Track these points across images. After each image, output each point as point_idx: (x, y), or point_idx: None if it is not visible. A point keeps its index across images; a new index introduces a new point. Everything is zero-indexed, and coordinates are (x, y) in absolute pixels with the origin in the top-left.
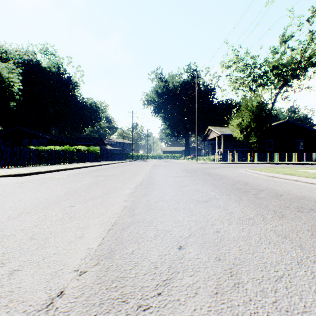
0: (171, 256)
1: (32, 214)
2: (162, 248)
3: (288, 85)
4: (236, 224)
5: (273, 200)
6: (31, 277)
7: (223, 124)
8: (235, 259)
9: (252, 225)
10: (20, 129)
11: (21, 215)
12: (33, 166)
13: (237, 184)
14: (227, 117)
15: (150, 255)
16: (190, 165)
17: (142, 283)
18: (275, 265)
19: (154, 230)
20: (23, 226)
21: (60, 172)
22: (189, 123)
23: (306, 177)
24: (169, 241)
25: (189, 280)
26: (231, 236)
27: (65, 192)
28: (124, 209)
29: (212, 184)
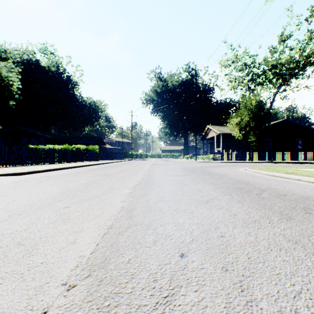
0: (172, 265)
1: (23, 216)
2: (162, 256)
3: (287, 84)
4: (241, 227)
5: (278, 200)
6: (12, 293)
7: (222, 123)
8: (244, 270)
9: (259, 229)
10: (19, 128)
11: (11, 217)
12: (32, 165)
13: (238, 184)
14: (226, 116)
15: (149, 264)
16: (189, 164)
17: (140, 300)
18: (290, 278)
19: (153, 234)
20: (12, 230)
21: (58, 171)
22: (188, 122)
23: (309, 176)
24: (170, 248)
25: (194, 296)
26: (237, 242)
27: (61, 192)
28: (122, 210)
29: (212, 184)
